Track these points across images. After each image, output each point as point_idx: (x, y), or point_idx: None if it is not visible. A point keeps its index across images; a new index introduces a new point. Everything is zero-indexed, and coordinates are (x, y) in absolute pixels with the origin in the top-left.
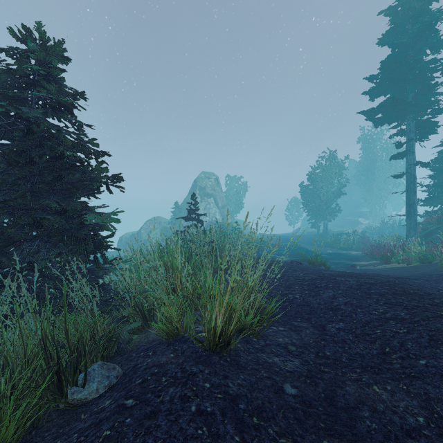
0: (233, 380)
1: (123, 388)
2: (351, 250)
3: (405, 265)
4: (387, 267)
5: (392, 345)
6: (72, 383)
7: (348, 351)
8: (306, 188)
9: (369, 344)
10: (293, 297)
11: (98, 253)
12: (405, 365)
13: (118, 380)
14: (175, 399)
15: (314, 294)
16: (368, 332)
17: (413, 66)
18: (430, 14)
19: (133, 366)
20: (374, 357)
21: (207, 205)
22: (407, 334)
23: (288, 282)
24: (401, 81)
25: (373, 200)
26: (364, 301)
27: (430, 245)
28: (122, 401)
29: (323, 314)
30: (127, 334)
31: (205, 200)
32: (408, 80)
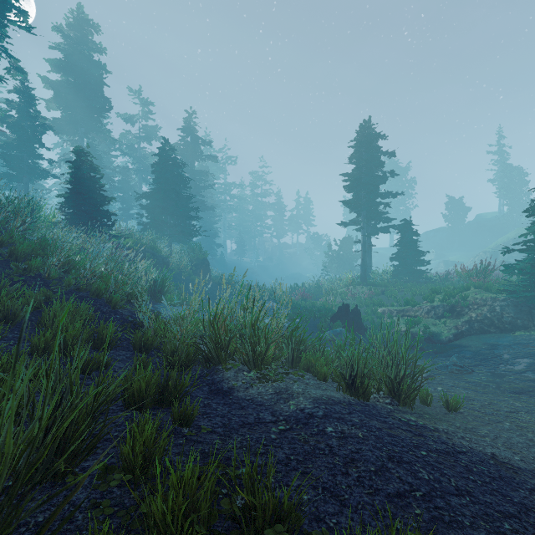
0: None
1: None
2: None
3: None
4: None
5: None
6: None
7: None
8: None
9: None
10: None
11: None
12: None
13: None
14: None
15: None
16: None
17: None
18: None
19: None
20: None
21: None
22: None
23: None
24: None
25: None
26: None
27: None
28: None
29: None
30: None
31: None
32: None
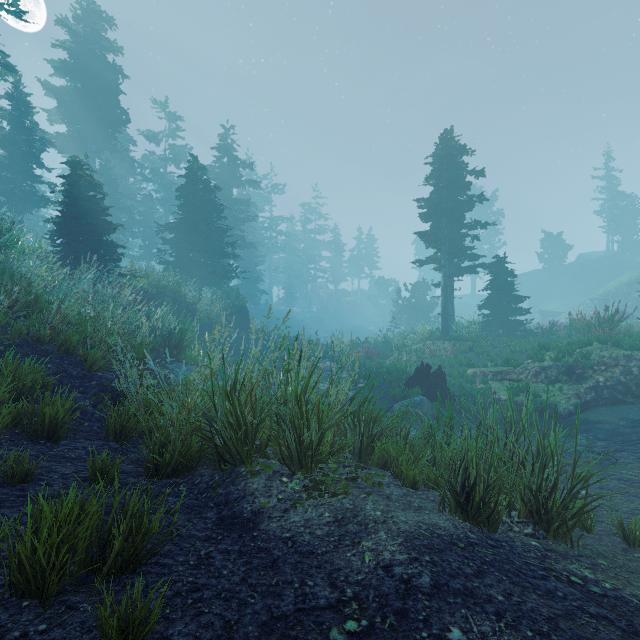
0: None
1: None
2: None
3: None
4: None
5: None
6: None
7: None
8: None
9: None
10: None
11: None
12: None
13: None
14: None
15: None
16: None
17: None
18: None
19: None
20: None
21: None
22: None
23: None
24: None
25: None
26: None
27: None
28: None
29: None
30: None
31: None
32: None
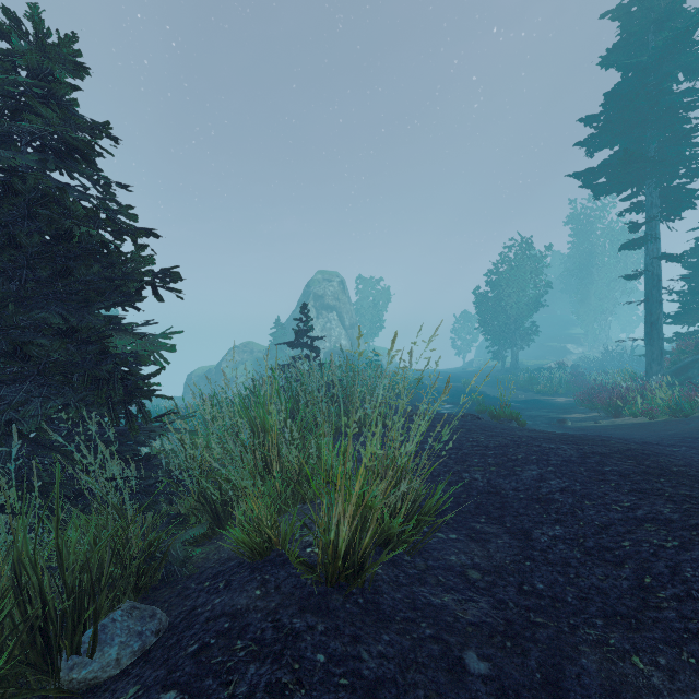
0: (370, 645)
1: (164, 660)
2: (557, 396)
3: (647, 420)
4: (617, 423)
5: (655, 571)
6: (70, 648)
7: (576, 581)
8: (485, 297)
9: (612, 568)
10: (471, 479)
11: (154, 400)
12: (686, 614)
13: (158, 638)
14: (258, 692)
15: (506, 473)
16: (608, 545)
17: (657, 100)
18: (685, 17)
19: (189, 610)
20: (626, 595)
21: (326, 324)
22: (681, 551)
23: (460, 451)
24: (638, 124)
25: (590, 316)
26: (594, 486)
27: (684, 387)
28: (156, 694)
29: (525, 509)
30: (182, 548)
31: (323, 315)
32: (648, 123)
